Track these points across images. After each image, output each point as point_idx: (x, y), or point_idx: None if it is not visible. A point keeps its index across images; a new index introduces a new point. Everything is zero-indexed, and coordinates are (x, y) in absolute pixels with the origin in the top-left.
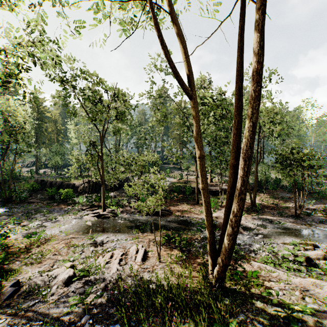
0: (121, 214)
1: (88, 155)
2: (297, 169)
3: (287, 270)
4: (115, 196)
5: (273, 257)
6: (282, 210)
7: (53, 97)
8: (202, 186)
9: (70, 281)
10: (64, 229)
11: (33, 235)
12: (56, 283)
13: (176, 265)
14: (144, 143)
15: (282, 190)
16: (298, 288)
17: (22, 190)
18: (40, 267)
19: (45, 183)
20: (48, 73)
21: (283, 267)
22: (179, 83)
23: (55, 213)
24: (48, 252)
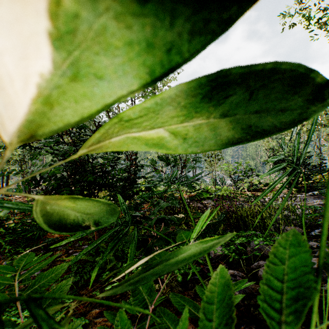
0: None
1: None
2: None
3: None
4: None
5: None
6: None
7: None
8: None
9: None
10: None
11: None
12: None
13: None
14: None
15: None
16: None
17: None
18: None
19: None
20: None
21: None
22: None
23: None
24: None
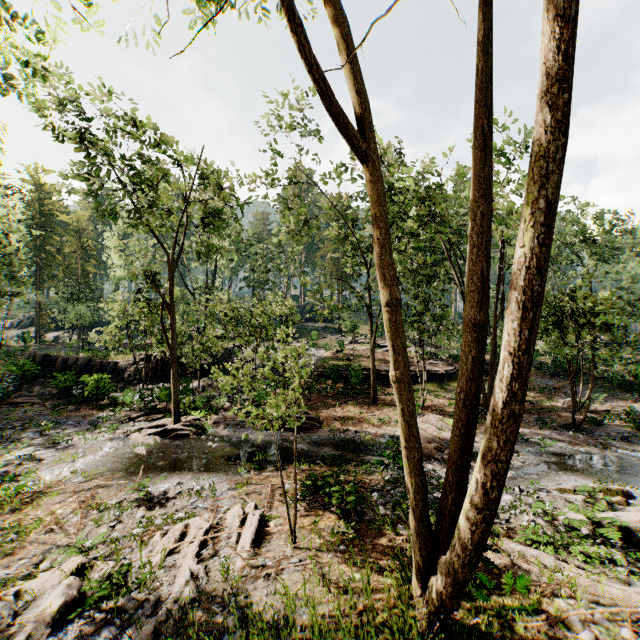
0: (214, 427)
1: (141, 302)
2: (578, 331)
3: (586, 561)
4: (204, 389)
5: (545, 527)
6: (545, 414)
7: (66, 176)
8: (398, 374)
9: (67, 614)
10: (83, 466)
11: (9, 483)
12: (28, 625)
13: (332, 562)
14: (265, 278)
15: (541, 373)
16: (623, 615)
17: (1, 378)
18: (8, 566)
19: (52, 361)
20: (51, 123)
21: (574, 553)
22: (340, 121)
23: (67, 429)
24: (36, 526)
